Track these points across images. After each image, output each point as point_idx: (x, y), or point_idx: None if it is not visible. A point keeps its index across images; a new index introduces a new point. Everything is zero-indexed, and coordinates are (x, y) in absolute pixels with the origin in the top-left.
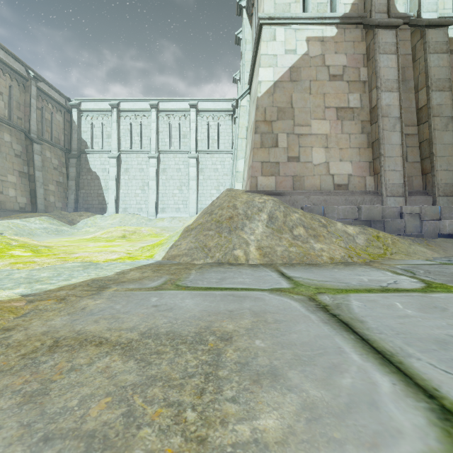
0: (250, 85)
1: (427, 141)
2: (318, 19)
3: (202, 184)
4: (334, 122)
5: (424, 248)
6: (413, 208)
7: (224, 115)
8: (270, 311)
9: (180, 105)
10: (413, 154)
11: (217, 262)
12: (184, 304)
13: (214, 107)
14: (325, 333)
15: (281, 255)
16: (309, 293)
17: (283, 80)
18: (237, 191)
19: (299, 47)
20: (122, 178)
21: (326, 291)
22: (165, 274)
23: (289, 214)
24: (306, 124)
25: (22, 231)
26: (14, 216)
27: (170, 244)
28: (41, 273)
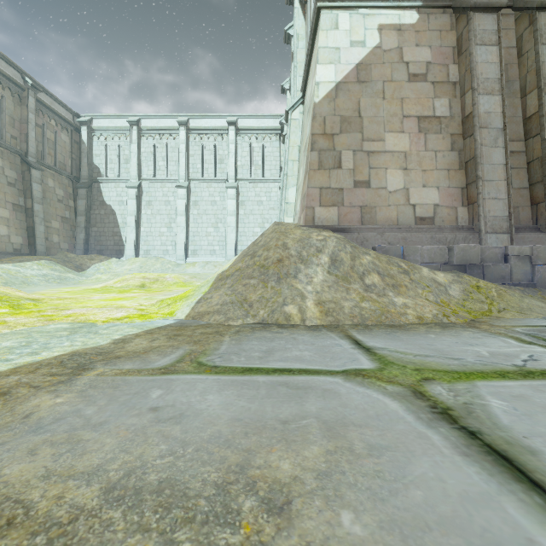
0: (303, 93)
1: (539, 160)
2: (394, 1)
3: (243, 220)
4: (415, 135)
5: (541, 303)
6: (521, 248)
7: (270, 135)
8: (353, 422)
9: (216, 123)
10: (520, 178)
11: (261, 322)
12: (204, 404)
13: (257, 124)
14: (479, 488)
15: (350, 312)
16: (409, 380)
17: (348, 81)
18: (288, 226)
19: (369, 37)
20: (143, 212)
21: (435, 375)
22: (186, 342)
23: (359, 257)
24: (379, 138)
25: (14, 278)
26: (6, 260)
27: (197, 297)
28: (3, 341)
